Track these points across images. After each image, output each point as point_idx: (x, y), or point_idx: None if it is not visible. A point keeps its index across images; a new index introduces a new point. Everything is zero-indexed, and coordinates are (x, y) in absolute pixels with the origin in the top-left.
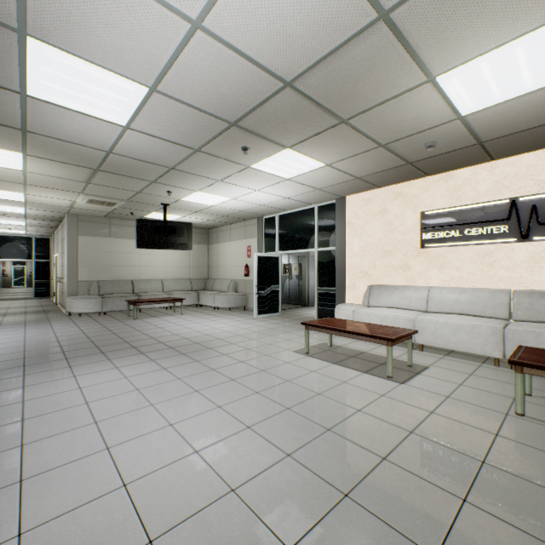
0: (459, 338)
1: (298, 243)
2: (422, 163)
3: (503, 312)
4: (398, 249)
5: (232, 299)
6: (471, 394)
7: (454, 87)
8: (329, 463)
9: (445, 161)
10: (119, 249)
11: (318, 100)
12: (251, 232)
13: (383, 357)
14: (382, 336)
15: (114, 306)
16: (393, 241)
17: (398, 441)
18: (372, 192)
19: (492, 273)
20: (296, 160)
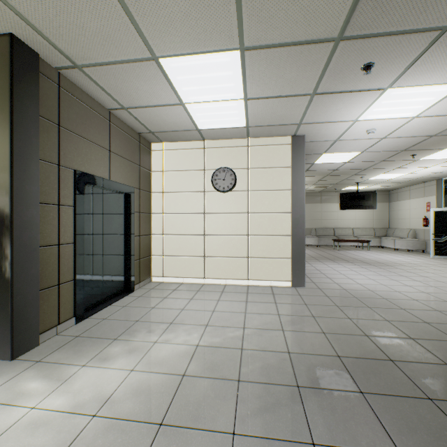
0: None
1: None
2: None
3: None
4: None
5: (409, 243)
6: None
7: None
8: (444, 297)
9: None
10: (325, 209)
11: None
12: (430, 191)
13: None
14: None
15: (324, 243)
16: None
17: None
18: None
19: None
20: None
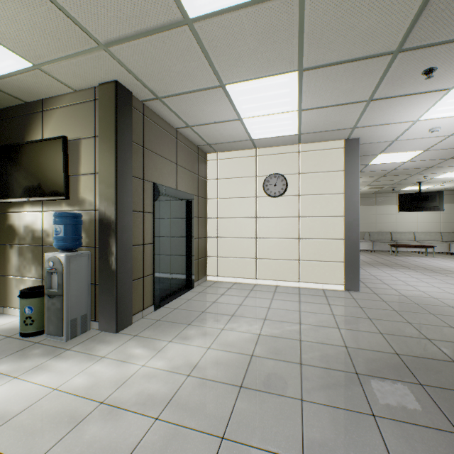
0: None
1: None
2: None
3: None
4: None
5: None
6: None
7: None
8: None
9: None
10: (381, 212)
11: None
12: None
13: None
14: None
15: (379, 248)
16: None
17: None
18: None
19: None
20: None
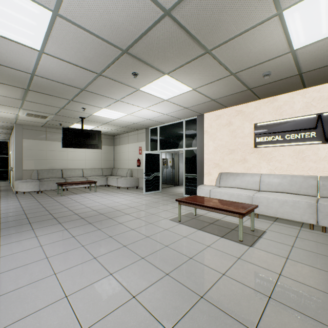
0: (284, 210)
1: (172, 144)
2: (258, 89)
3: (313, 191)
4: (239, 149)
5: (128, 181)
6: (303, 255)
7: (295, 21)
8: None
9: (273, 88)
10: (53, 148)
11: (190, 31)
12: (141, 138)
13: (233, 223)
14: (235, 211)
15: (48, 187)
16: (236, 143)
17: (262, 309)
18: (221, 110)
19: (304, 165)
20: (172, 85)
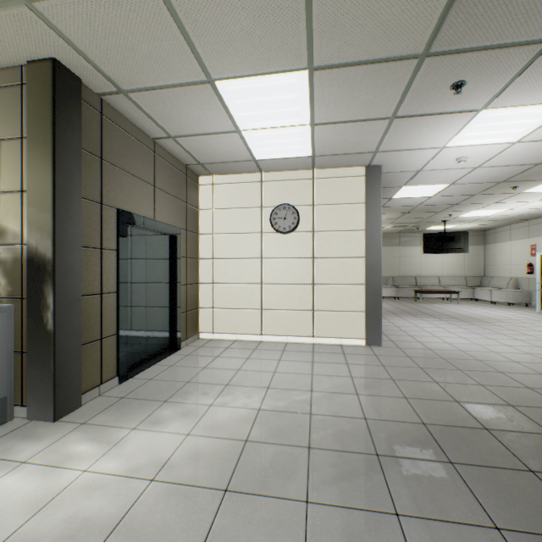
0: None
1: None
2: None
3: None
4: None
5: (510, 295)
6: None
7: None
8: None
9: None
10: (405, 254)
11: None
12: (535, 231)
13: None
14: None
15: (403, 294)
16: None
17: None
18: None
19: None
20: None
